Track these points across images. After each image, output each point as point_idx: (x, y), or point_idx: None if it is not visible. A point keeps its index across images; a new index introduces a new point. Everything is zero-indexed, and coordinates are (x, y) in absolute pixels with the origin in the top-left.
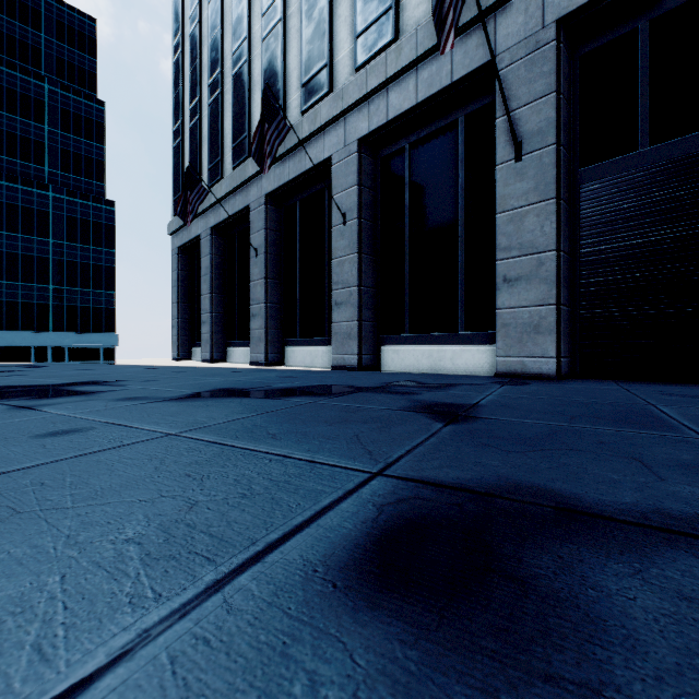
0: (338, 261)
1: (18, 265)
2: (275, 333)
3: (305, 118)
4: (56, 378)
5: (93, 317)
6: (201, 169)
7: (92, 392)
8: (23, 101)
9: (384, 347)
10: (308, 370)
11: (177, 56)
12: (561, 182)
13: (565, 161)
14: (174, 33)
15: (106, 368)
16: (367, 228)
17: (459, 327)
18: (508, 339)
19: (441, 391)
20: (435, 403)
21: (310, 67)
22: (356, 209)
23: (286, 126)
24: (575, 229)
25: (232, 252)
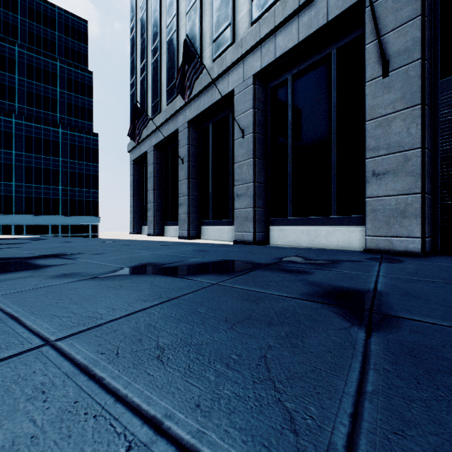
0: (238, 165)
1: (41, 175)
2: (195, 216)
3: (215, 64)
4: (37, 250)
5: (85, 206)
6: (147, 107)
7: (44, 266)
8: (45, 74)
9: (273, 227)
10: (217, 244)
11: (132, 34)
12: (426, 91)
13: (428, 73)
14: (130, 19)
15: (80, 241)
16: (260, 140)
17: (331, 212)
18: (376, 221)
19: (330, 270)
20: (333, 288)
21: (219, 27)
22: (252, 126)
23: (201, 66)
24: (435, 131)
25: (167, 162)
